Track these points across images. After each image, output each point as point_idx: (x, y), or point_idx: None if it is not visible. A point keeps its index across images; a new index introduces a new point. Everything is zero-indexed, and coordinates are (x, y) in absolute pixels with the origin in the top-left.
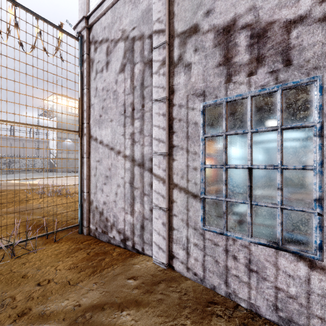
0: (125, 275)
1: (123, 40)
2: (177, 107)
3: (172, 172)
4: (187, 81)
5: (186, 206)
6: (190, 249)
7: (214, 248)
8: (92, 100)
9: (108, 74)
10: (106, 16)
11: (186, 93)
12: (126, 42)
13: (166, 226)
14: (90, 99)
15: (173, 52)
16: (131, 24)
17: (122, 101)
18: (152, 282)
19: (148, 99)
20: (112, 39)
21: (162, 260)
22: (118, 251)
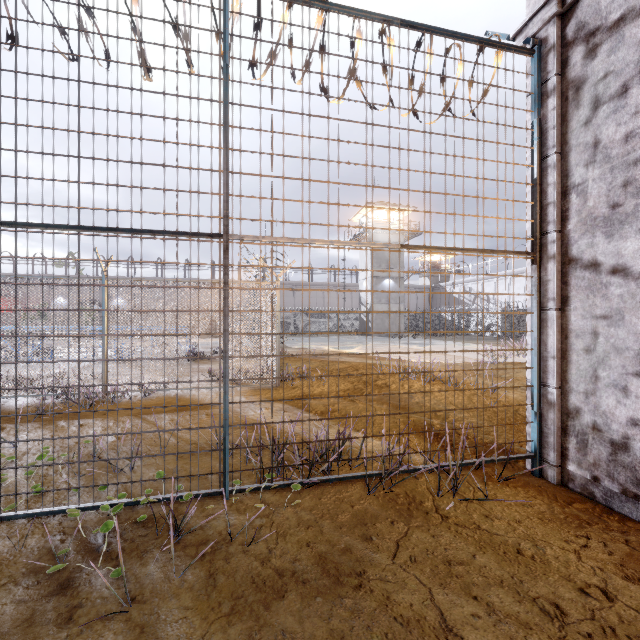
0: None
1: None
2: None
3: None
4: None
5: None
6: None
7: None
8: (576, 175)
9: None
10: None
11: None
12: None
13: None
14: (569, 173)
15: None
16: None
17: None
18: None
19: None
20: None
21: None
22: None
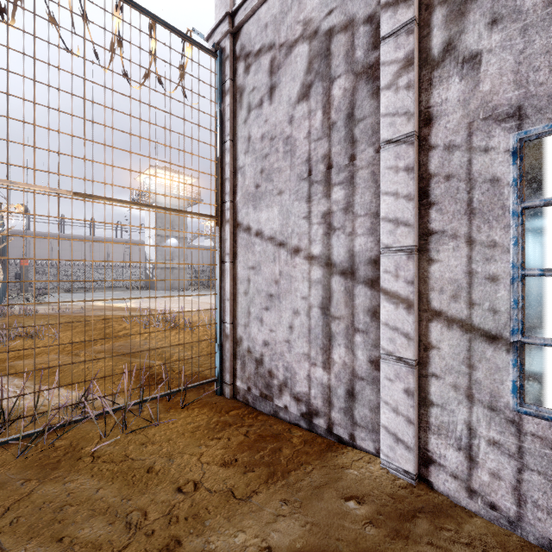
0: (336, 490)
1: (306, 39)
2: (441, 150)
3: (427, 286)
4: (469, 93)
5: (465, 358)
6: (478, 452)
7: (550, 456)
8: (240, 160)
9: (274, 109)
10: (269, 4)
11: (466, 118)
12: (313, 41)
13: (415, 398)
14: (237, 158)
15: (431, 38)
16: (325, 5)
17: (304, 153)
18: (397, 513)
19: (366, 142)
20: (283, 43)
21: (404, 465)
22: (301, 436)
